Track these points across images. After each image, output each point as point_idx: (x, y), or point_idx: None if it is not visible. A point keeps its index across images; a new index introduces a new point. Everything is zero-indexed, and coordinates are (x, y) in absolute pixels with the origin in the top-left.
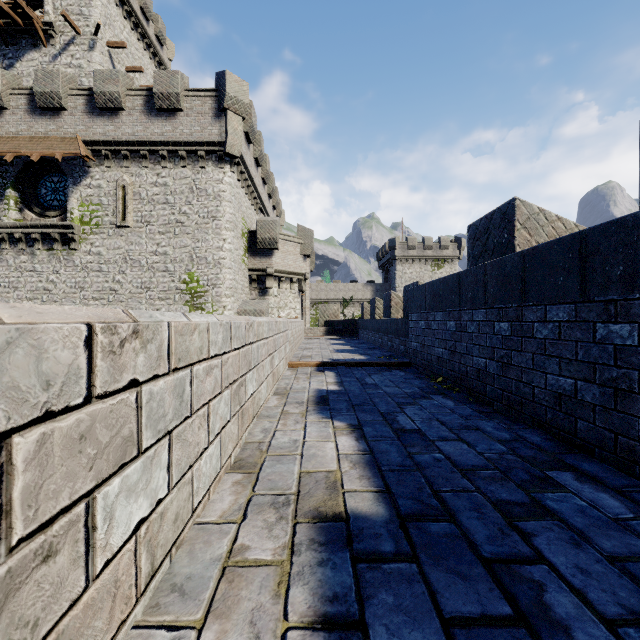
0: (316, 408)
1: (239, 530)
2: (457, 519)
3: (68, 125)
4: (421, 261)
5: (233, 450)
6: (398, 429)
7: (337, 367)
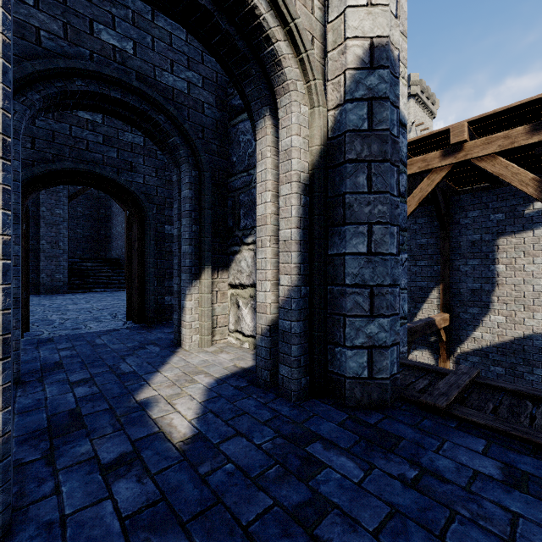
0: None
1: None
2: None
3: None
4: None
5: None
6: None
7: None
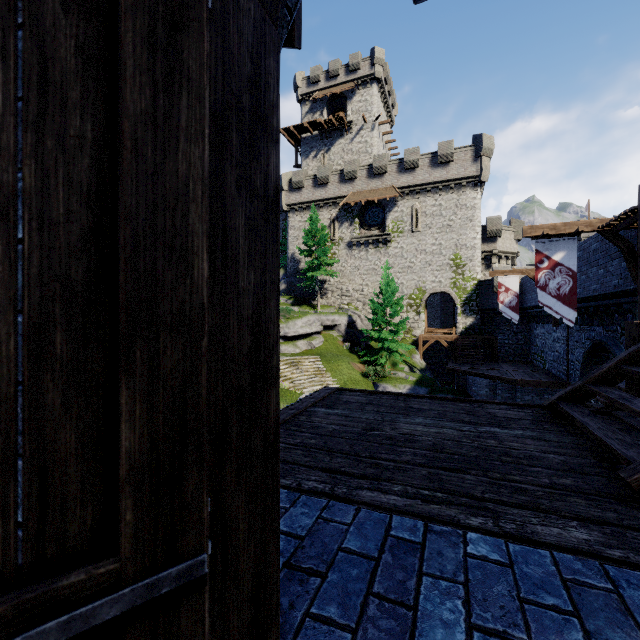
0: None
1: None
2: None
3: (387, 181)
4: None
5: None
6: None
7: None
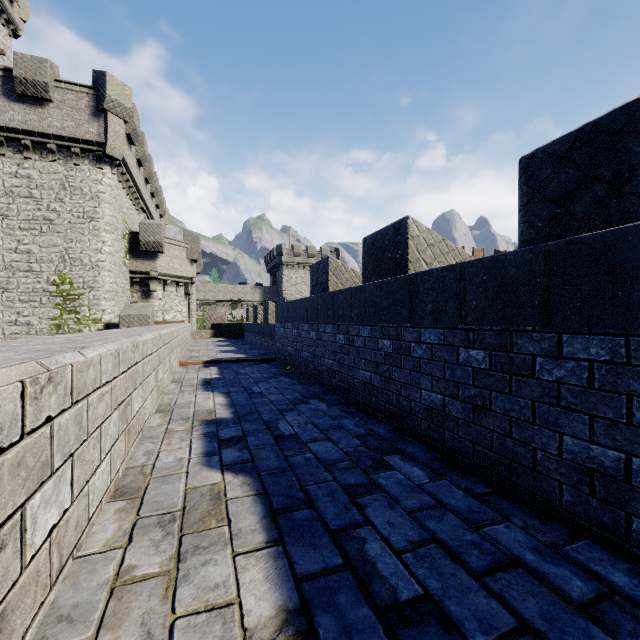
0: (203, 387)
1: (168, 427)
2: (262, 415)
3: None
4: (306, 267)
5: (155, 406)
6: (251, 393)
7: (220, 364)
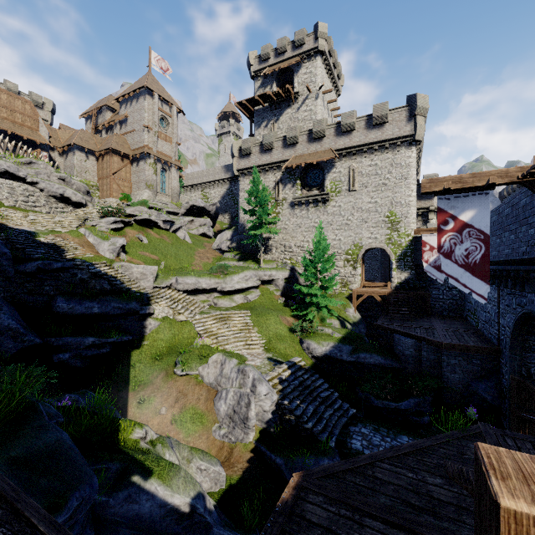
0: None
1: None
2: None
3: (326, 144)
4: None
5: None
6: None
7: None
